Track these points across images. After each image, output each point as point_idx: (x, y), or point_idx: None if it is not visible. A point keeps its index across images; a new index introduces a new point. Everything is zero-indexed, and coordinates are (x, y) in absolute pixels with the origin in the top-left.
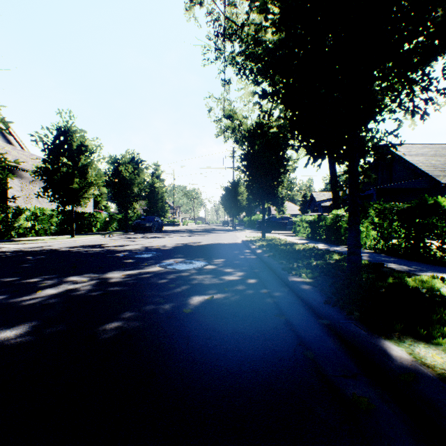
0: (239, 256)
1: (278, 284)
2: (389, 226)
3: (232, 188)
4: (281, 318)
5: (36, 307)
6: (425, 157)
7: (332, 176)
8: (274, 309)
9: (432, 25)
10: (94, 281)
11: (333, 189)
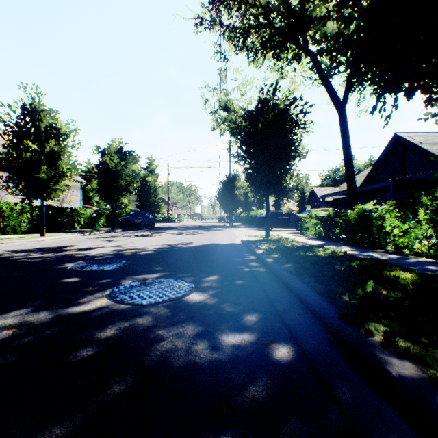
0: (242, 269)
1: (351, 371)
2: None
3: (229, 182)
4: None
5: None
6: None
7: (347, 164)
8: None
9: None
10: None
11: (348, 180)
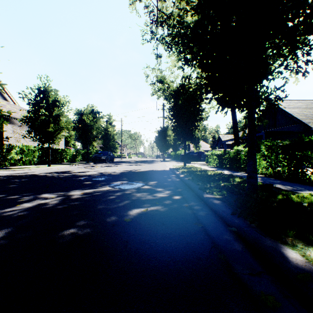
0: (167, 179)
1: (196, 200)
2: (275, 158)
3: (163, 131)
4: (198, 226)
5: (13, 217)
6: (299, 109)
7: (233, 122)
8: (193, 218)
9: (310, 7)
10: (60, 198)
11: (234, 132)
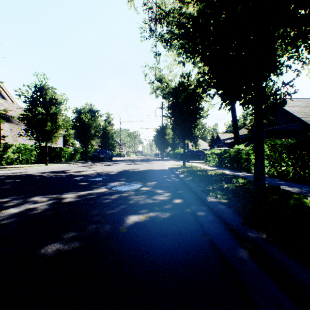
0: (167, 180)
1: (199, 204)
2: (279, 157)
3: (161, 130)
4: (205, 238)
5: None
6: (299, 107)
7: (233, 121)
8: (198, 228)
9: None
10: (51, 201)
11: (234, 130)
